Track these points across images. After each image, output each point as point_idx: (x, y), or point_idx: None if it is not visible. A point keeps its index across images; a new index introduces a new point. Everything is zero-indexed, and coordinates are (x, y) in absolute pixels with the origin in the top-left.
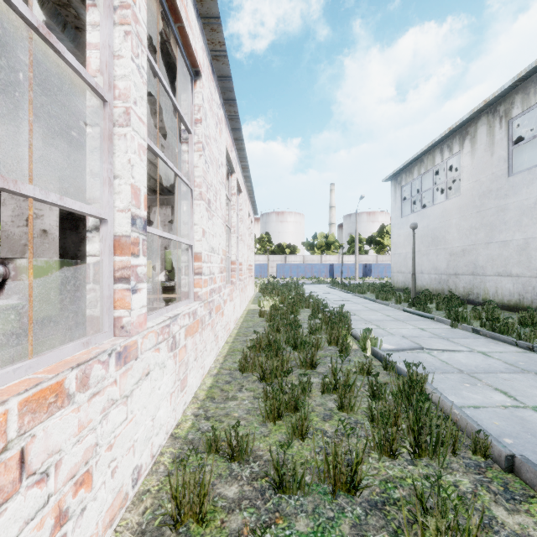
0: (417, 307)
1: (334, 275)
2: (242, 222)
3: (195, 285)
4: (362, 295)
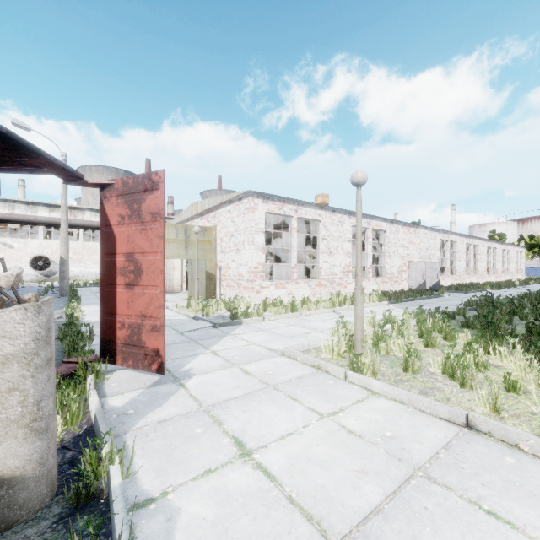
0: None
1: None
2: (511, 258)
3: (496, 272)
4: None
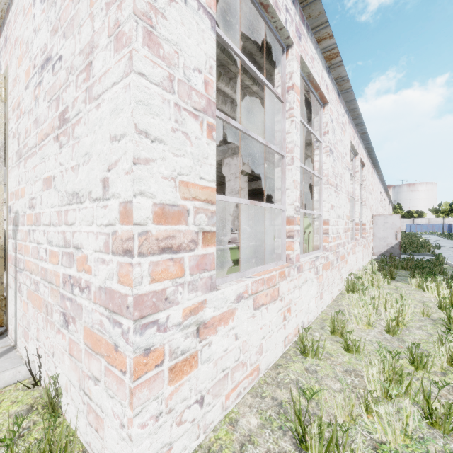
0: (447, 237)
1: (451, 231)
2: None
3: None
4: (441, 237)
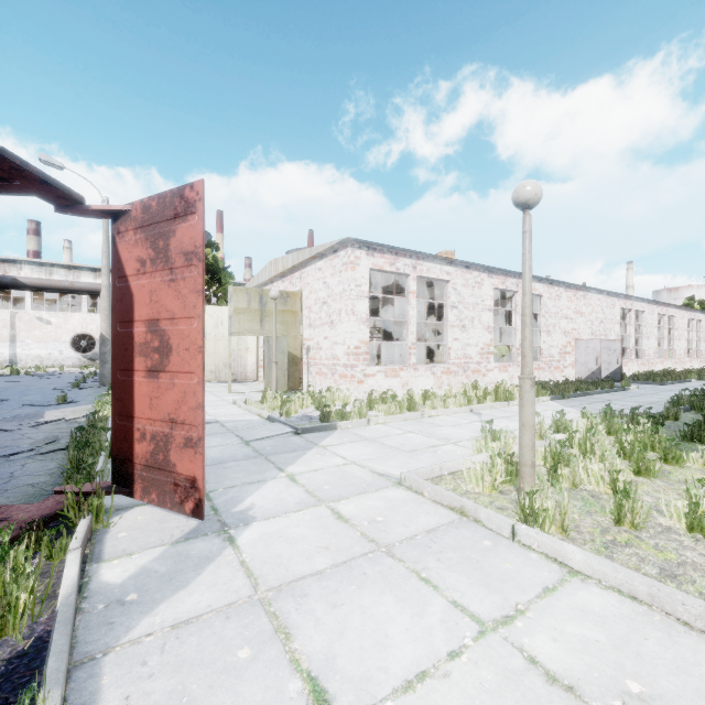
0: None
1: None
2: None
3: (700, 355)
4: None
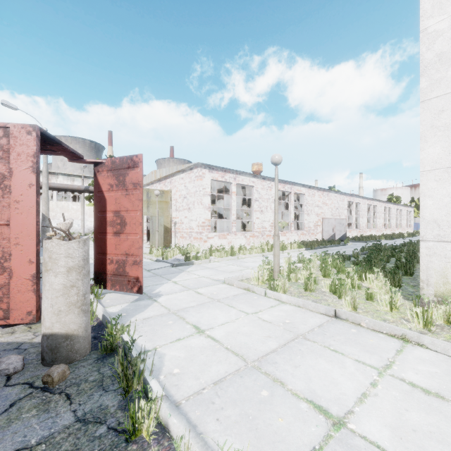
0: None
1: None
2: (402, 216)
3: (391, 227)
4: None
